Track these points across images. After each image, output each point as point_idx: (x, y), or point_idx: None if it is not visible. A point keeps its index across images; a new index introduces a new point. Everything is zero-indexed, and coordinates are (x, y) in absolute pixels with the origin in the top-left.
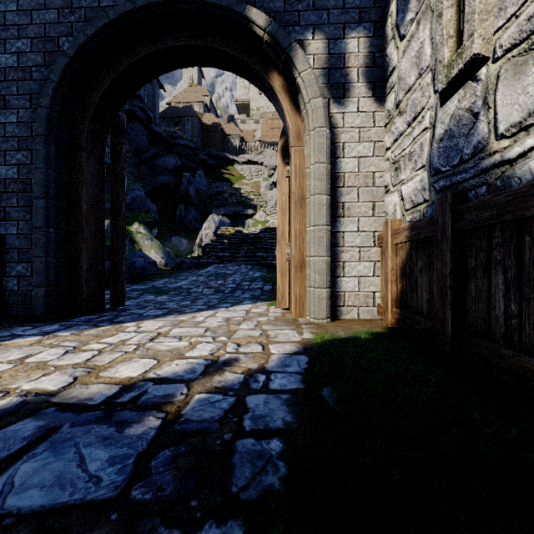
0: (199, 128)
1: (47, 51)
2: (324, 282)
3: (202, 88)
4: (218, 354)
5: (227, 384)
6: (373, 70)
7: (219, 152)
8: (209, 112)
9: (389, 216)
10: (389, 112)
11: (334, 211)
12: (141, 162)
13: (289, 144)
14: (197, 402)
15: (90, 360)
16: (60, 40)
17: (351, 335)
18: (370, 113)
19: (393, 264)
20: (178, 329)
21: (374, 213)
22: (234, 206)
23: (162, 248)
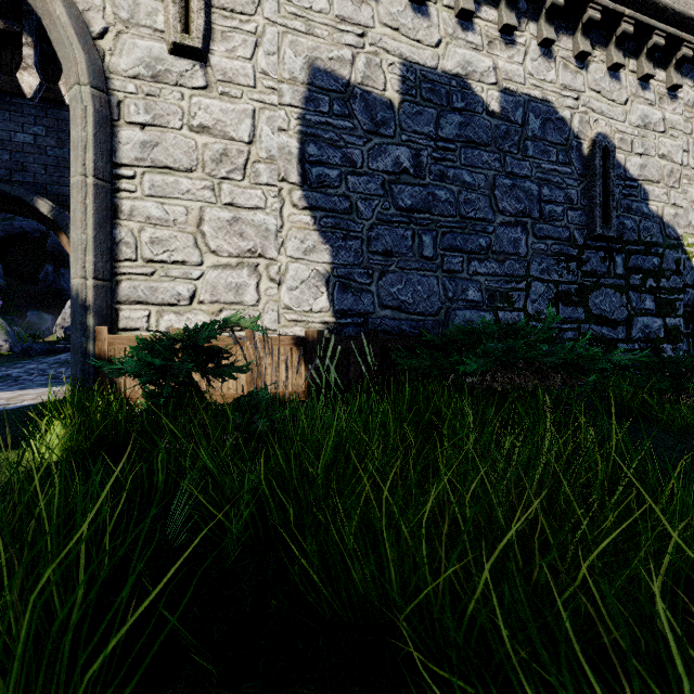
0: None
1: None
2: None
3: None
4: None
5: None
6: None
7: None
8: None
9: None
10: None
11: None
12: None
13: None
14: None
15: None
16: None
17: None
18: None
19: None
20: None
21: None
22: None
23: (6, 328)
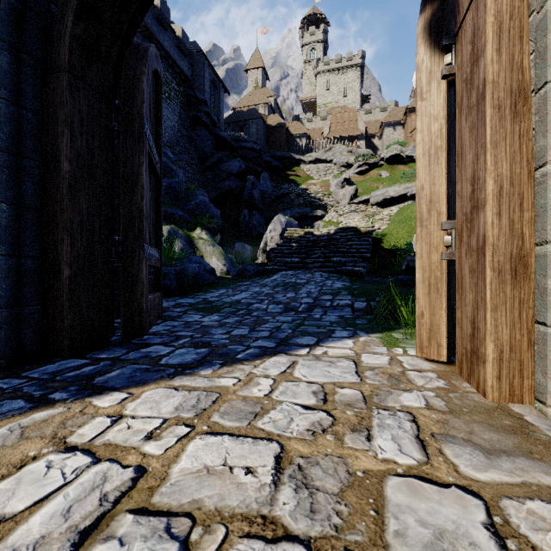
0: (264, 131)
1: None
2: None
3: (266, 90)
4: None
5: None
6: None
7: (284, 152)
8: (273, 113)
9: None
10: None
11: None
12: (206, 168)
13: None
14: None
15: None
16: None
17: None
18: None
19: None
20: (203, 442)
21: None
22: (302, 207)
23: (224, 254)
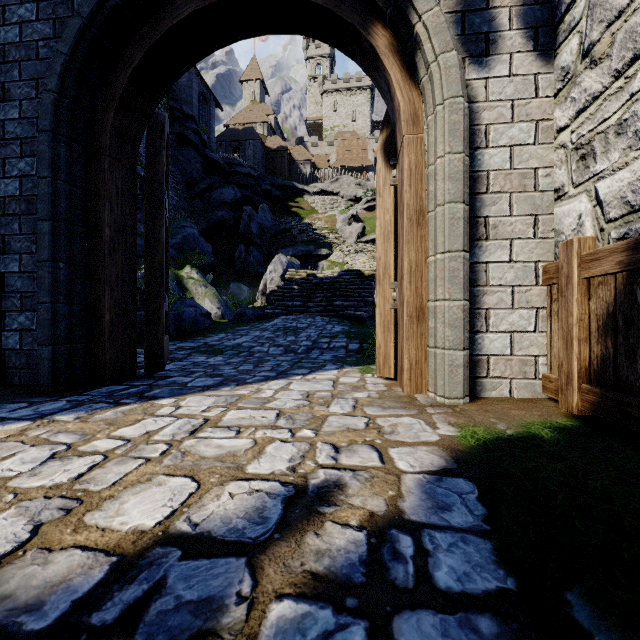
0: (262, 154)
1: (58, 17)
2: (461, 340)
3: (265, 106)
4: (303, 469)
5: (336, 564)
6: (534, 9)
7: (285, 181)
8: (273, 134)
9: (564, 236)
10: (564, 70)
11: (471, 231)
12: (194, 195)
13: (399, 134)
14: (275, 639)
15: (82, 476)
16: (75, 1)
17: (522, 431)
18: (530, 77)
19: (582, 311)
20: (236, 411)
21: (536, 232)
22: (305, 245)
23: (218, 296)
